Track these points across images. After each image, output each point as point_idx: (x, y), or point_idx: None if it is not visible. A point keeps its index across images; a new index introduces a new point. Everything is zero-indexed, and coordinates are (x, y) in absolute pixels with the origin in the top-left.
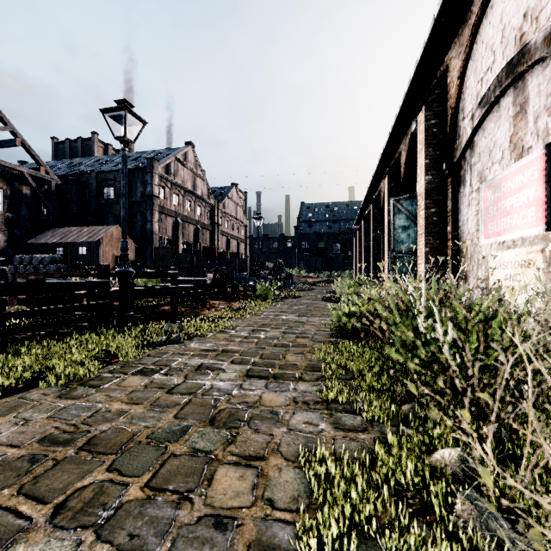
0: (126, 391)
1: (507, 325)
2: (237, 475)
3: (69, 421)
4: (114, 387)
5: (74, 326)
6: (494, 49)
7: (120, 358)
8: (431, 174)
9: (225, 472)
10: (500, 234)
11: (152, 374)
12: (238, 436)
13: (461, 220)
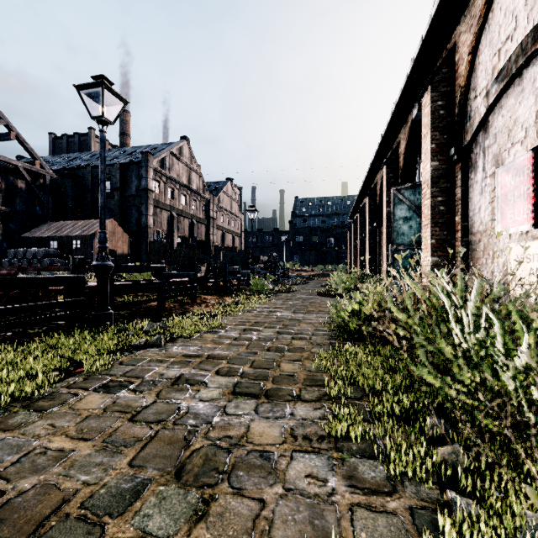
0: (79, 417)
1: None
2: None
3: None
4: (65, 411)
5: (48, 325)
6: (516, 14)
7: (85, 368)
8: (438, 160)
9: None
10: (523, 223)
11: (118, 391)
12: (212, 504)
13: (471, 209)
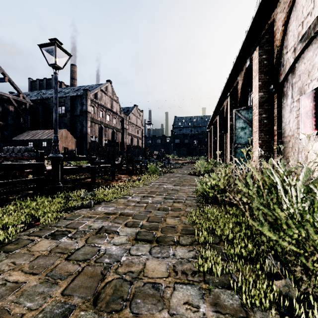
0: (32, 257)
1: None
2: None
3: None
4: (24, 252)
5: (22, 194)
6: None
7: (41, 222)
8: (263, 91)
9: None
10: None
11: (61, 238)
12: None
13: (283, 122)
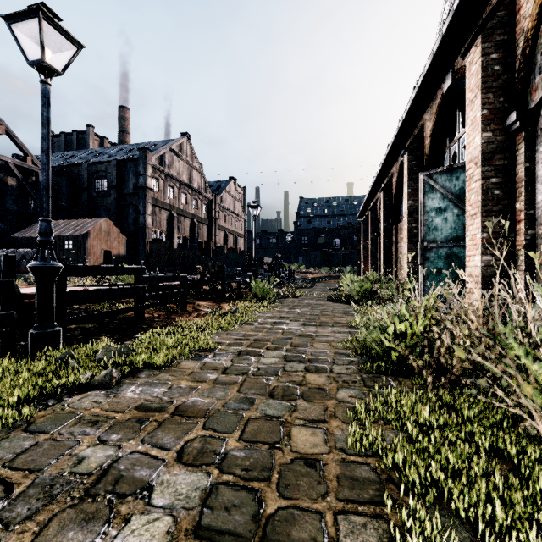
0: None
1: None
2: None
3: None
4: None
5: None
6: None
7: None
8: (491, 129)
9: None
10: None
11: None
12: None
13: (540, 192)
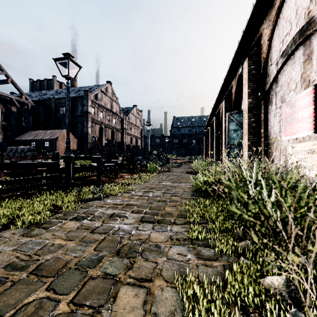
0: (65, 231)
1: (306, 190)
2: (133, 293)
3: (26, 252)
4: (58, 229)
5: (38, 189)
6: (291, 22)
7: (63, 209)
8: (251, 98)
9: (125, 291)
10: (295, 133)
11: (82, 220)
12: (134, 264)
13: (269, 125)
